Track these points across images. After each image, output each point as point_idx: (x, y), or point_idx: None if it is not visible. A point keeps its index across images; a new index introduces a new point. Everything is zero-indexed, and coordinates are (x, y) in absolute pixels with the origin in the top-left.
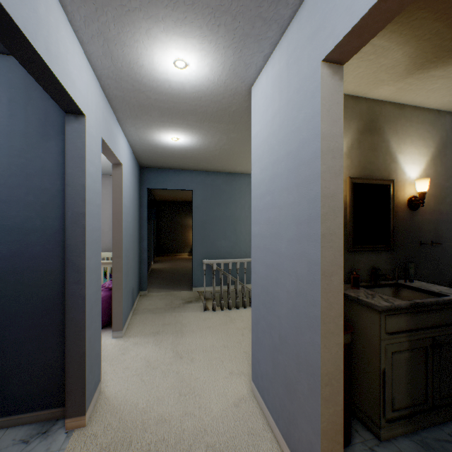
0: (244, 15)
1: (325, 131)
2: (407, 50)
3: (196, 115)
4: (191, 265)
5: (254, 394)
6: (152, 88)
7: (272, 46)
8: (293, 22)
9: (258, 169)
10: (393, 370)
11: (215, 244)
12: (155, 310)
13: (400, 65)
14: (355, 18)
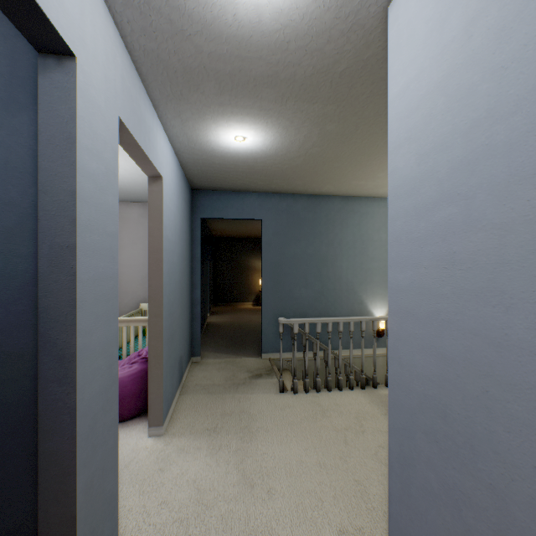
0: None
1: None
2: None
3: (276, 87)
4: (257, 318)
5: None
6: (203, 26)
7: None
8: None
9: (411, 156)
10: None
11: (291, 294)
12: (210, 388)
13: None
14: None
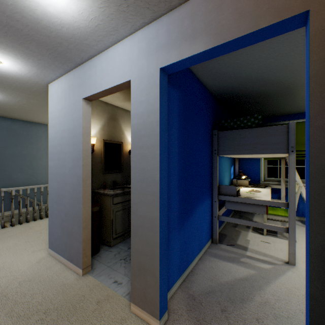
0: (45, 61)
1: (84, 125)
2: (121, 94)
3: (2, 84)
4: None
5: (51, 254)
6: None
7: (62, 75)
8: (72, 72)
9: (53, 131)
10: (116, 218)
11: (11, 177)
12: None
13: (121, 97)
14: (92, 93)
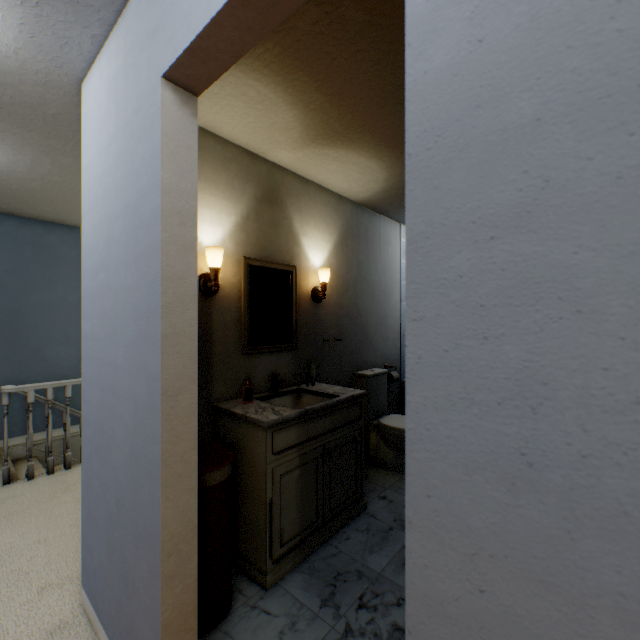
0: None
1: (169, 183)
2: (297, 114)
3: None
4: None
5: (86, 608)
6: None
7: (106, 27)
8: (132, 2)
9: (91, 225)
10: (282, 496)
11: (42, 354)
12: None
13: (294, 130)
14: (193, 32)
